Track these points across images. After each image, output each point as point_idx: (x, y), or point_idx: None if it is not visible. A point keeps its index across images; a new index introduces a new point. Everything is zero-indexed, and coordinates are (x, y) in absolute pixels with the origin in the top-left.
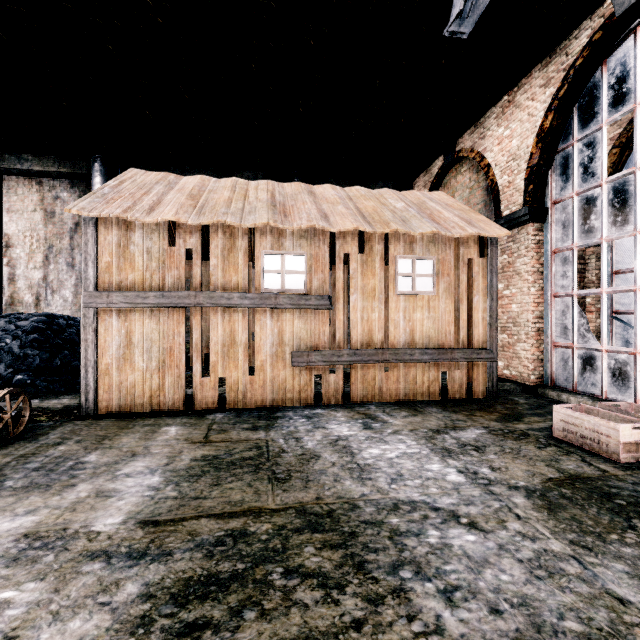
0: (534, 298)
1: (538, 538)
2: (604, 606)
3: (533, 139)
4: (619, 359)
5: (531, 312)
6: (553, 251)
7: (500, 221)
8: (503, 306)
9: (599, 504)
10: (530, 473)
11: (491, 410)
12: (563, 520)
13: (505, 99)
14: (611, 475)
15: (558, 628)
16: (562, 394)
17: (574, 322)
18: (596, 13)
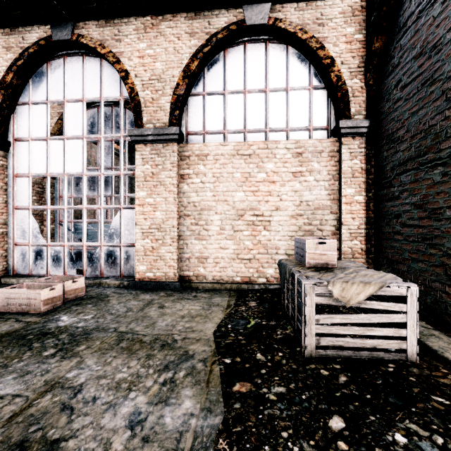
0: None
1: None
2: None
3: None
4: (57, 250)
5: None
6: (15, 175)
7: None
8: None
9: (15, 345)
10: None
11: None
12: None
13: None
14: (32, 323)
15: None
16: (20, 279)
17: (30, 227)
18: (42, 27)
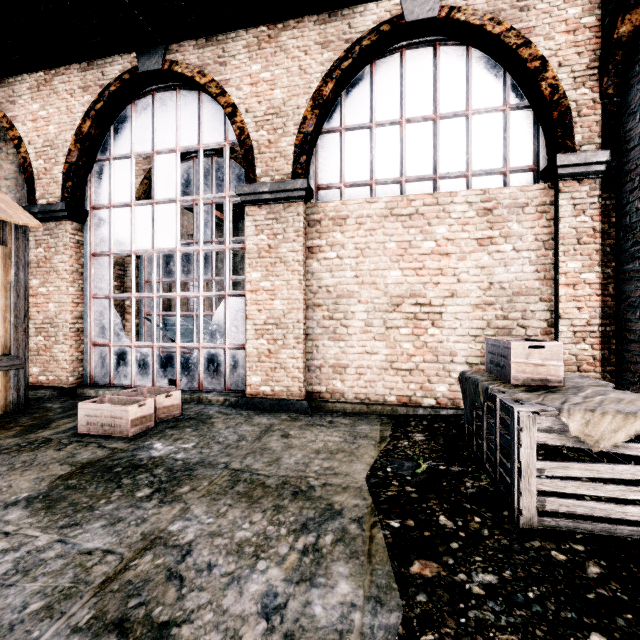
0: (74, 298)
1: (25, 544)
2: (73, 567)
3: (72, 136)
4: (143, 352)
5: (70, 312)
6: (93, 254)
7: (34, 209)
8: (39, 305)
9: (100, 479)
10: (39, 480)
11: (12, 426)
12: (60, 511)
13: (41, 75)
14: (119, 450)
15: (17, 621)
16: (100, 390)
17: (111, 322)
18: (126, 56)
